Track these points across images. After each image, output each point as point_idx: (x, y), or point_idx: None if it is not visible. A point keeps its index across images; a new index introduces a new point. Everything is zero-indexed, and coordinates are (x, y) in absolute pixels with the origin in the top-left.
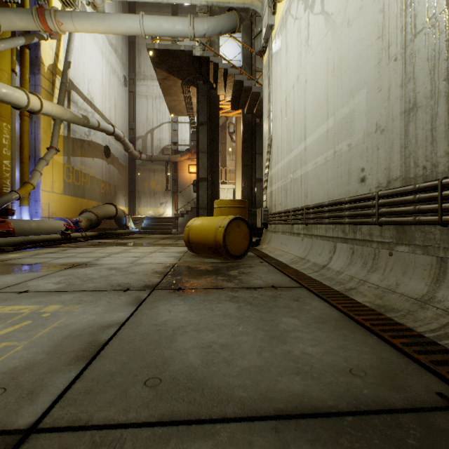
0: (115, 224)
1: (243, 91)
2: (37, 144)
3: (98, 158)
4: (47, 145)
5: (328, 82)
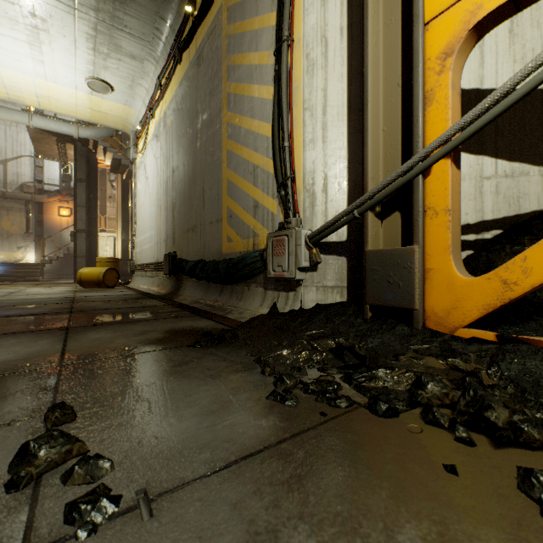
0: None
1: (121, 165)
2: None
3: None
4: None
5: (150, 218)
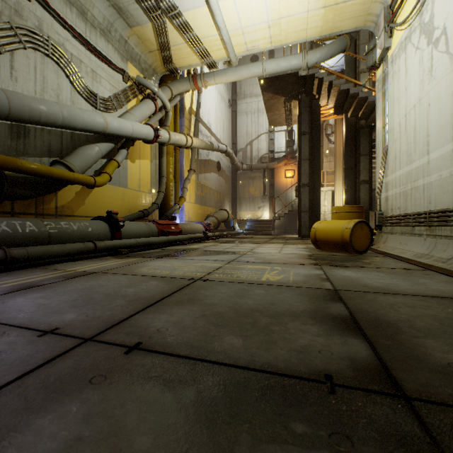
0: (223, 226)
1: (348, 98)
2: (182, 168)
3: (213, 172)
4: (187, 168)
5: None
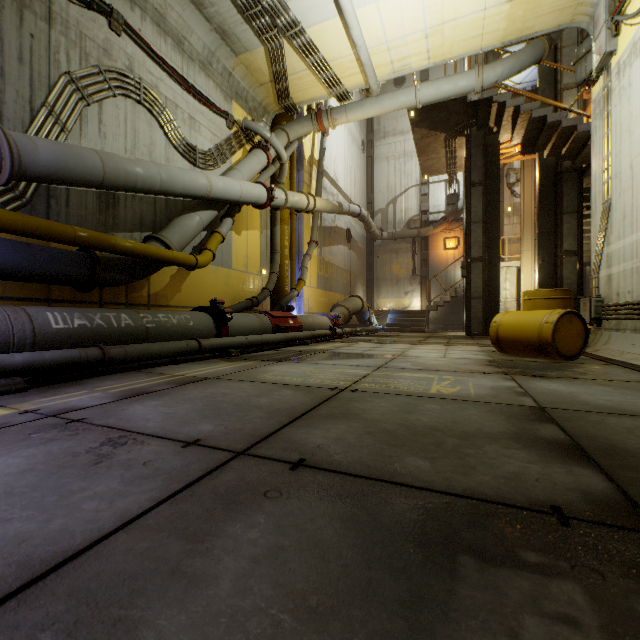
0: (354, 320)
1: (544, 129)
2: (300, 240)
3: (341, 244)
4: (307, 240)
5: None
